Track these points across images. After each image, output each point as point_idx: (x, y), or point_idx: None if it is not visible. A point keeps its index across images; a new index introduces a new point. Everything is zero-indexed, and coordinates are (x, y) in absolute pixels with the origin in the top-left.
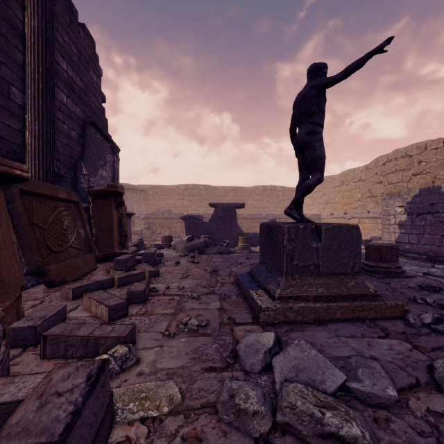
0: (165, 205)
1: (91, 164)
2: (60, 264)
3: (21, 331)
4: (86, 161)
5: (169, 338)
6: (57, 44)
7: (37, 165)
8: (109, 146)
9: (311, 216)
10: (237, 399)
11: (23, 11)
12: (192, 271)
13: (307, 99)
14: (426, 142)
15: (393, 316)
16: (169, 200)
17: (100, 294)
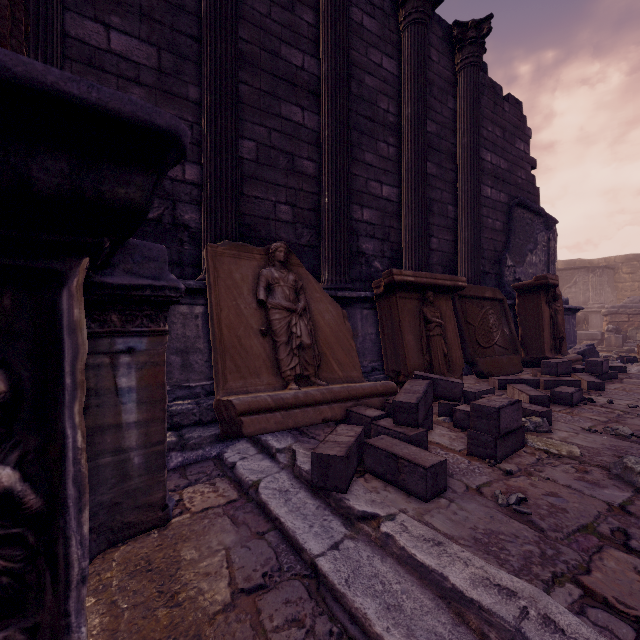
0: None
1: (516, 252)
2: (487, 359)
3: (466, 394)
4: (511, 250)
5: (588, 432)
6: (481, 140)
7: (466, 268)
8: (541, 221)
9: None
10: (625, 459)
11: (456, 134)
12: None
13: None
14: None
15: None
16: None
17: (522, 387)
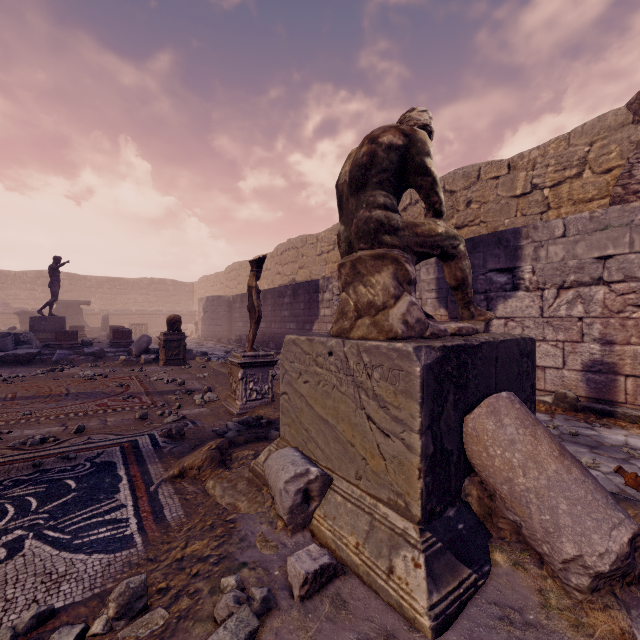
0: (3, 296)
1: None
2: None
3: None
4: None
5: None
6: None
7: None
8: None
9: (186, 312)
10: None
11: None
12: None
13: (49, 271)
14: (241, 262)
15: None
16: (11, 289)
17: None
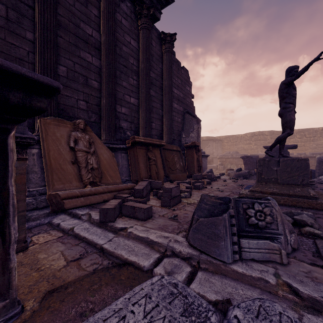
0: (236, 148)
1: (186, 132)
2: (173, 175)
3: None
4: (184, 131)
5: None
6: (173, 84)
7: (167, 137)
8: (195, 120)
9: None
10: None
11: (163, 79)
12: (229, 184)
13: (280, 90)
14: None
15: (322, 209)
16: (239, 145)
17: (184, 184)
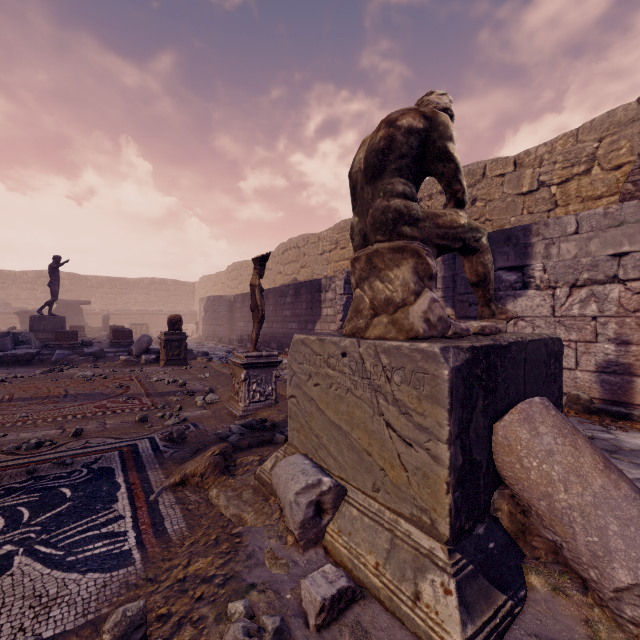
0: (4, 295)
1: None
2: None
3: None
4: None
5: None
6: None
7: None
8: None
9: (187, 312)
10: None
11: None
12: None
13: (49, 270)
14: (242, 262)
15: None
16: (11, 289)
17: None
